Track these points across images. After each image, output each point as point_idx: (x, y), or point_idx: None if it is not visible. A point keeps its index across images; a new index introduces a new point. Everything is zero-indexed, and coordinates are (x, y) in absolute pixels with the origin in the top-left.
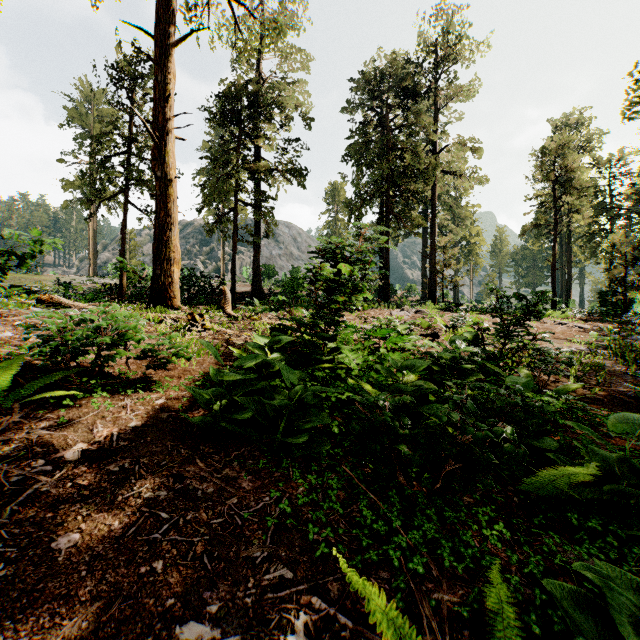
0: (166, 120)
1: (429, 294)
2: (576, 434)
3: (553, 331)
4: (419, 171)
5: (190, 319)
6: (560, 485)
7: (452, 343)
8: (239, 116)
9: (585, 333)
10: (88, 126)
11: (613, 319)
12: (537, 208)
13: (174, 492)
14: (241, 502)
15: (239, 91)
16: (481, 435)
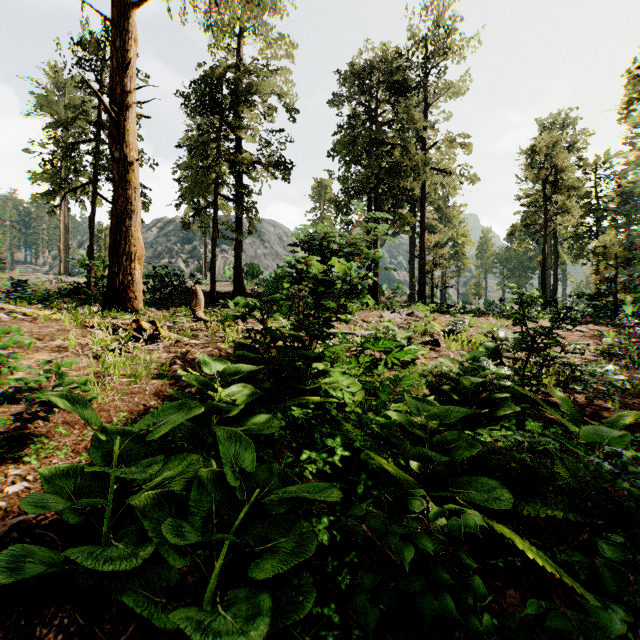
0: (126, 93)
1: (418, 295)
2: None
3: (554, 335)
4: (408, 167)
5: (136, 328)
6: None
7: (469, 359)
8: (219, 104)
9: (587, 337)
10: (59, 115)
11: (605, 321)
12: (527, 207)
13: None
14: None
15: (219, 77)
16: None
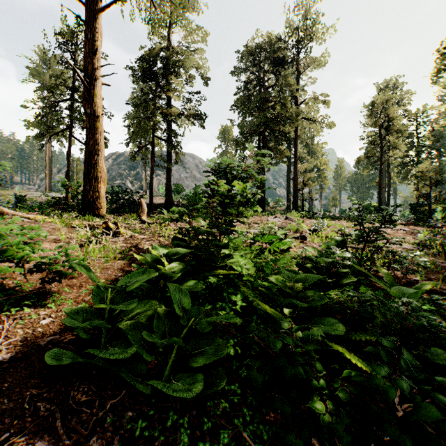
0: (94, 69)
1: (293, 205)
2: None
3: None
4: (286, 117)
5: (105, 227)
6: None
7: (324, 247)
8: (155, 74)
9: (408, 234)
10: (45, 81)
11: (422, 223)
12: (368, 145)
13: None
14: None
15: (155, 56)
16: None
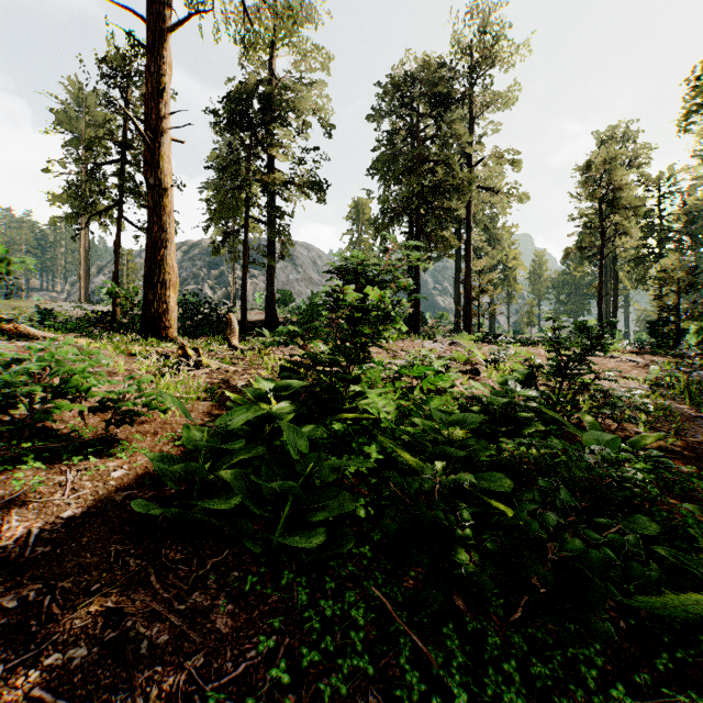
0: (160, 118)
1: (464, 323)
2: (667, 504)
3: (605, 366)
4: (453, 186)
5: (181, 354)
6: (696, 612)
7: (501, 384)
8: (250, 121)
9: (640, 368)
10: (79, 132)
11: (665, 351)
12: (582, 229)
13: (100, 648)
14: (210, 663)
15: (250, 93)
16: (597, 556)
